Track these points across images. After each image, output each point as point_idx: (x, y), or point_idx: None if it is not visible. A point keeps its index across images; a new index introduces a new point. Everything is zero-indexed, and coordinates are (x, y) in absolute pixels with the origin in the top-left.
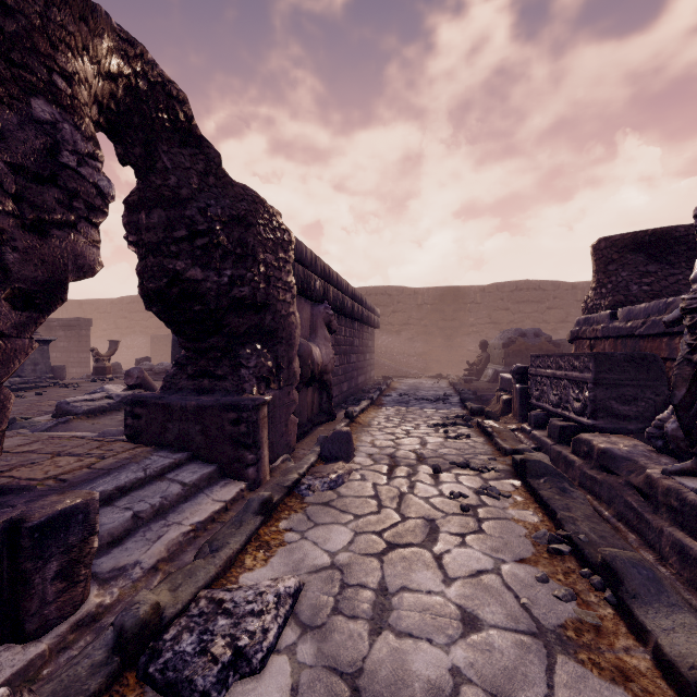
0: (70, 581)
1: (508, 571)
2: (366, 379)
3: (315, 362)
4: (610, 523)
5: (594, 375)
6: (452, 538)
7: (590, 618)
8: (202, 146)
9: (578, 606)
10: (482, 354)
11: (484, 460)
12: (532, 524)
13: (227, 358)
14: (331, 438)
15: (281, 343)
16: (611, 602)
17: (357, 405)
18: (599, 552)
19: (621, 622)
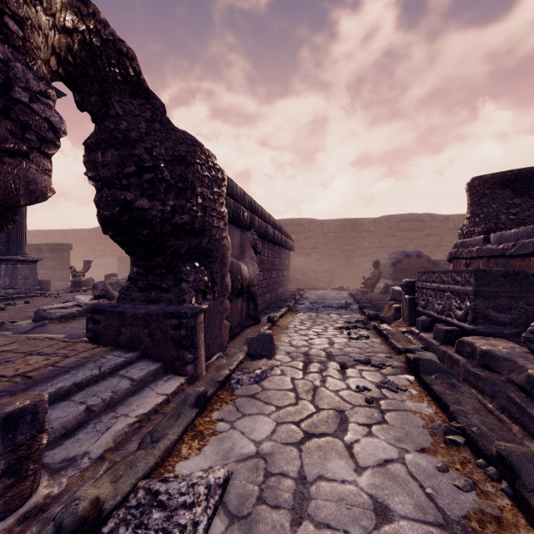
0: (18, 476)
1: (411, 460)
2: (284, 291)
3: (243, 277)
4: (494, 414)
5: (474, 288)
6: (360, 428)
7: (490, 508)
8: (149, 97)
9: (478, 496)
10: (375, 271)
11: (381, 357)
12: (427, 415)
13: (170, 274)
14: (256, 339)
15: (215, 262)
16: (508, 493)
17: (277, 311)
18: (494, 446)
19: (519, 513)
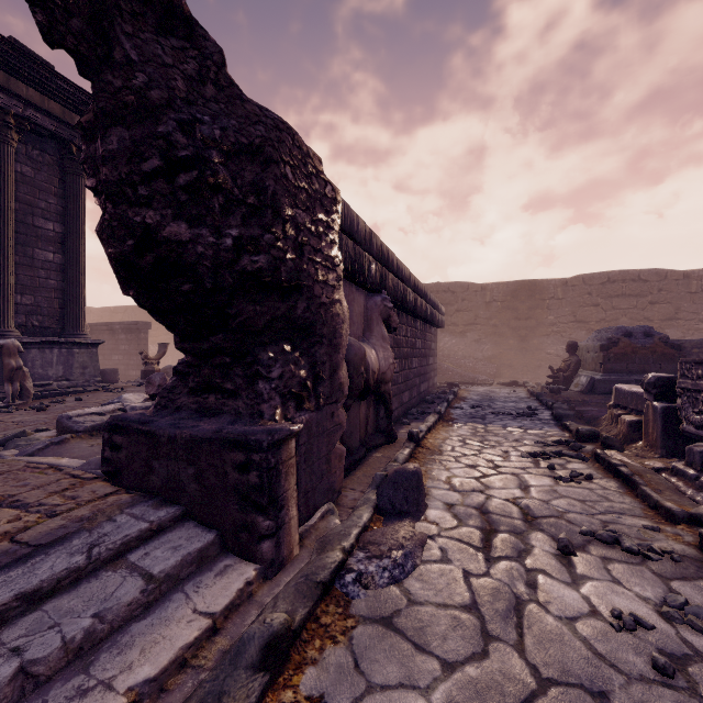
0: None
1: None
2: (429, 387)
3: (369, 368)
4: None
5: None
6: None
7: None
8: (193, 36)
9: None
10: (571, 358)
11: (637, 528)
12: None
13: (239, 365)
14: (392, 480)
15: (321, 343)
16: None
17: (421, 420)
18: None
19: None
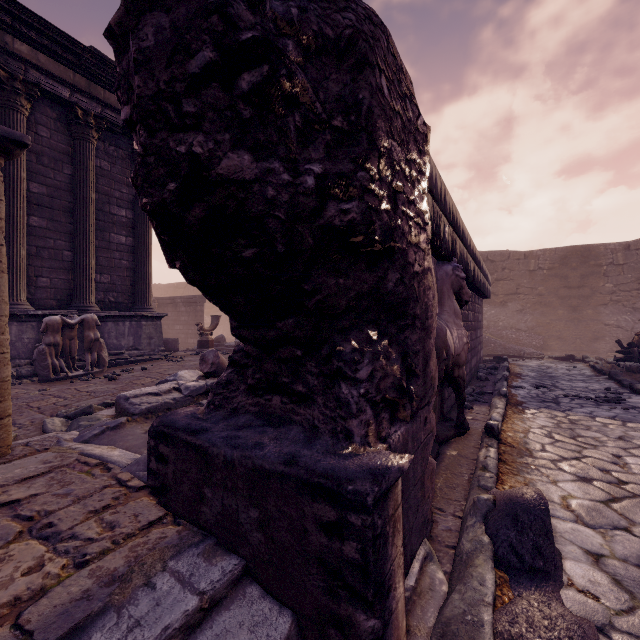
0: None
1: None
2: (477, 361)
3: (449, 352)
4: None
5: None
6: None
7: None
8: None
9: None
10: None
11: None
12: None
13: (313, 359)
14: (509, 514)
15: (412, 326)
16: None
17: (483, 403)
18: None
19: None
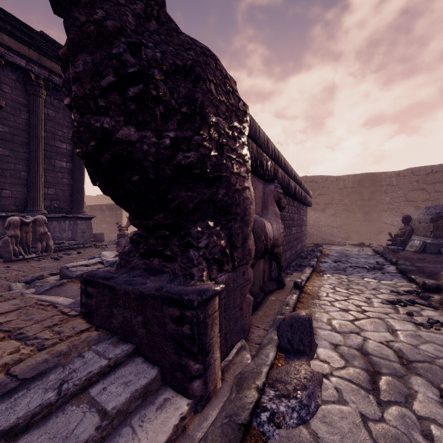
0: None
1: None
2: (302, 246)
3: (268, 237)
4: None
5: None
6: None
7: None
8: None
9: None
10: (406, 227)
11: None
12: None
13: (176, 237)
14: (290, 324)
15: (235, 220)
16: None
17: (300, 271)
18: None
19: None
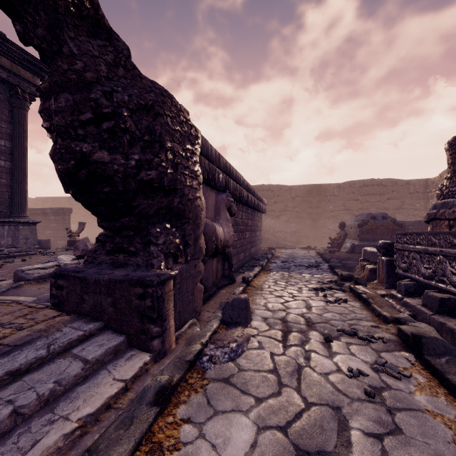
0: None
1: None
2: (256, 250)
3: (218, 238)
4: None
5: None
6: (368, 442)
7: None
8: (111, 38)
9: None
10: (341, 232)
11: (367, 327)
12: (452, 421)
13: (139, 236)
14: (231, 304)
15: (188, 223)
16: None
17: (251, 270)
18: None
19: None
